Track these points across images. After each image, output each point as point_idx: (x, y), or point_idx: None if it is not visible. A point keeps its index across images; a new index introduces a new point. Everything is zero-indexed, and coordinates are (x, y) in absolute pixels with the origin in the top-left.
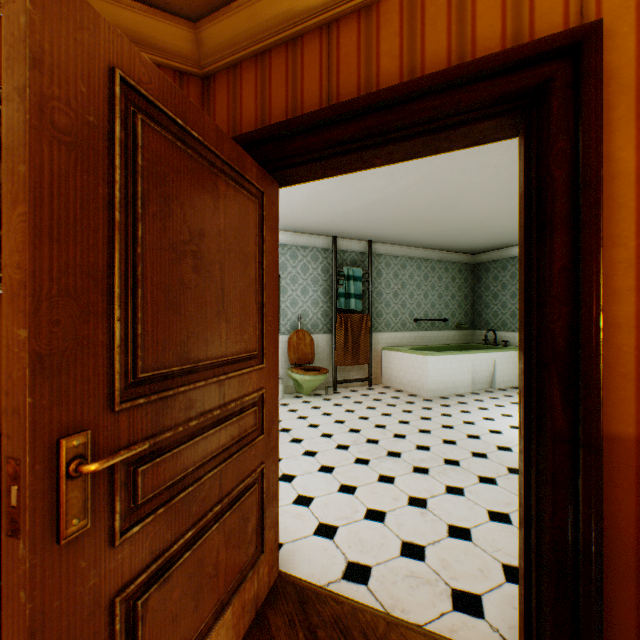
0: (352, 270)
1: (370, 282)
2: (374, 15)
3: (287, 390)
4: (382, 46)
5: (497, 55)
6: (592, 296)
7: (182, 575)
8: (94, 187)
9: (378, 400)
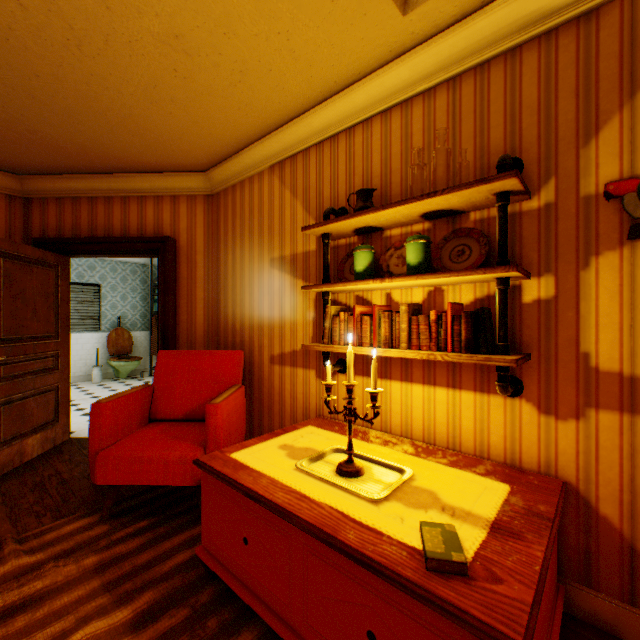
0: None
1: None
2: (112, 201)
3: (108, 376)
4: (115, 214)
5: (145, 238)
6: (168, 314)
7: (18, 408)
8: None
9: None
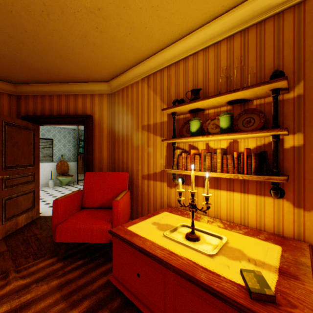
0: None
1: None
2: (61, 97)
3: (56, 184)
4: (62, 103)
5: (78, 115)
6: (89, 154)
7: (15, 201)
8: (0, 138)
9: None
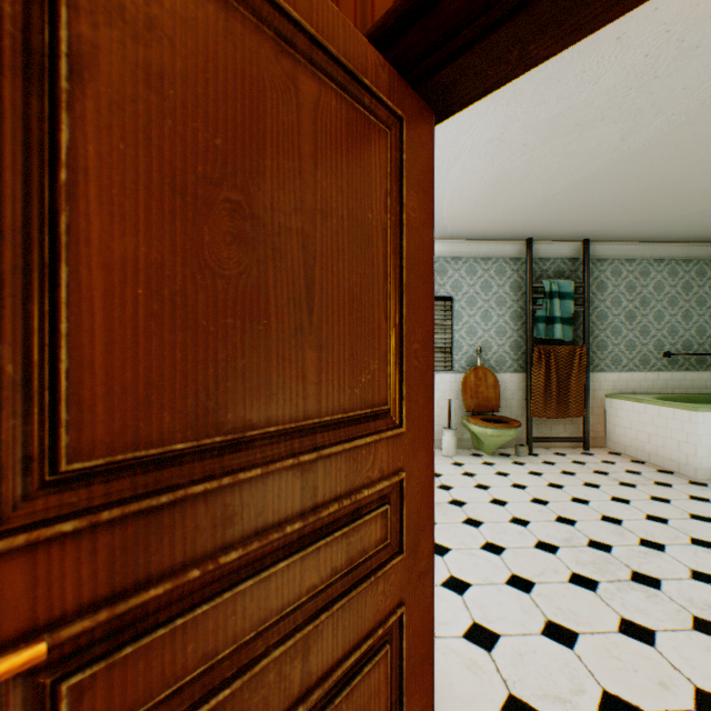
0: (556, 284)
1: (586, 299)
2: None
3: (461, 444)
4: None
5: None
6: None
7: None
8: None
9: (602, 473)
